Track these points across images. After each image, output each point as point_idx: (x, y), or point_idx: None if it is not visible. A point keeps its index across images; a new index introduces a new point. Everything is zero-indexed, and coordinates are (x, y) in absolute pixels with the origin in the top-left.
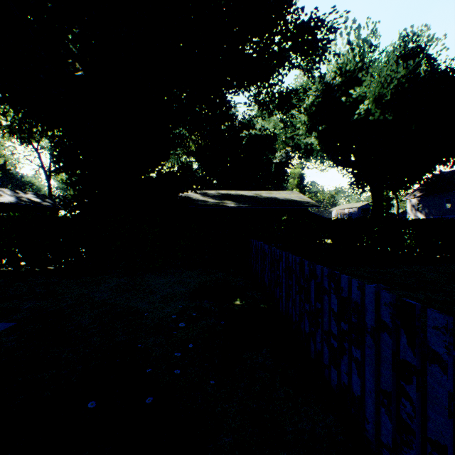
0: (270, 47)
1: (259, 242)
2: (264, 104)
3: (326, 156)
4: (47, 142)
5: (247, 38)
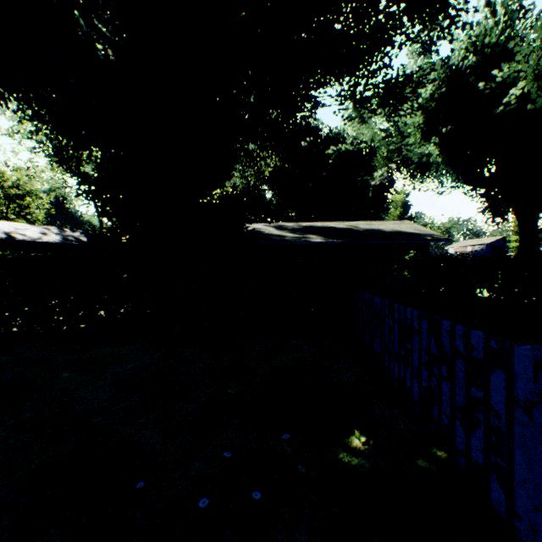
0: (373, 17)
1: (382, 300)
2: (363, 100)
3: (451, 171)
4: (89, 167)
5: (339, 5)
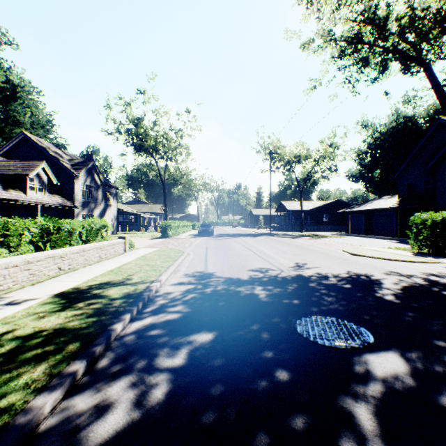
0: None
1: None
2: None
3: None
4: None
5: None
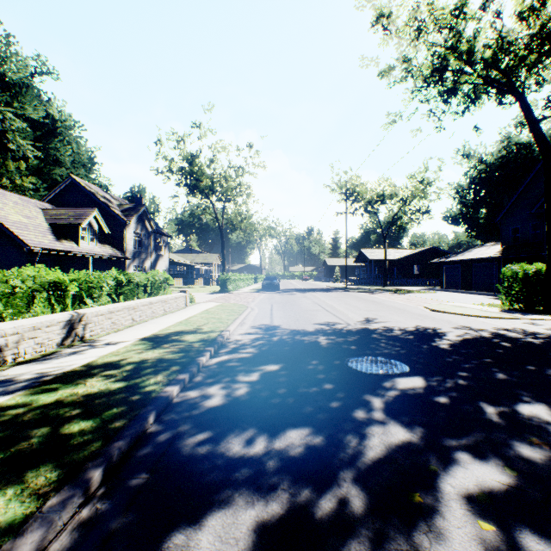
0: None
1: None
2: None
3: None
4: None
5: None
